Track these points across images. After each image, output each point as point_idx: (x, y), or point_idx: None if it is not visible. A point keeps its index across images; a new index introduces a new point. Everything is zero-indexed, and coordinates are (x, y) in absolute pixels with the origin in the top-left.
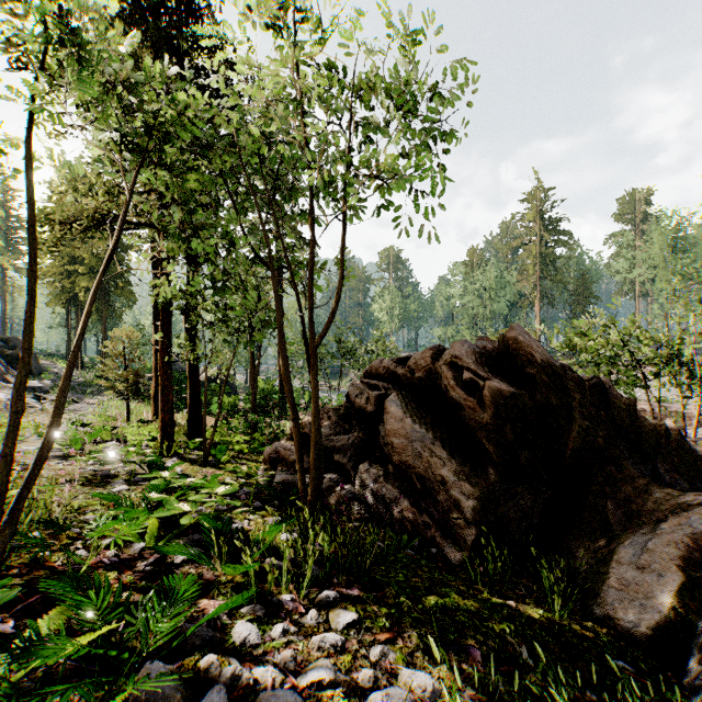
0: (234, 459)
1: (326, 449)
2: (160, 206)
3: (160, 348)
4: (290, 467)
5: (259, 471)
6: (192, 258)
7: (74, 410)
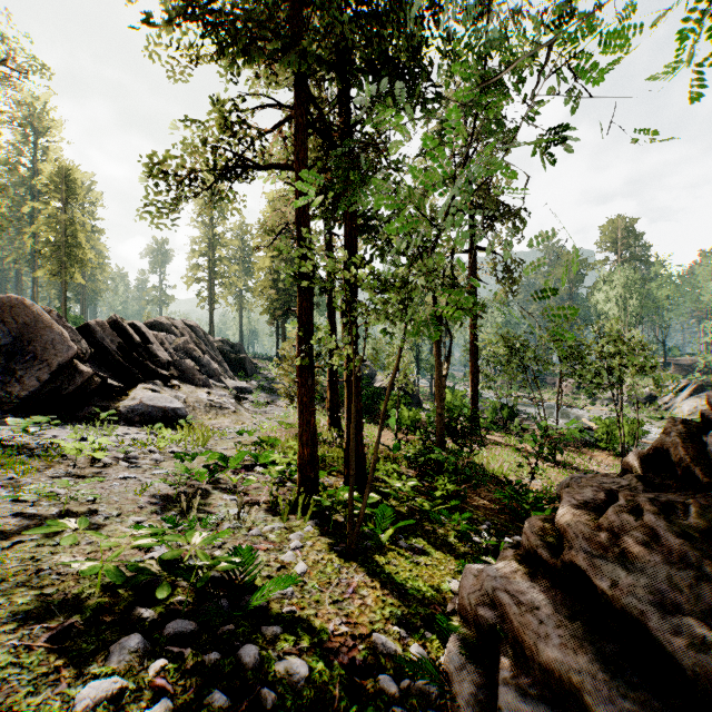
0: (405, 530)
1: (671, 663)
2: (298, 133)
3: (297, 346)
4: (540, 682)
5: (449, 643)
6: (350, 218)
7: (263, 413)
